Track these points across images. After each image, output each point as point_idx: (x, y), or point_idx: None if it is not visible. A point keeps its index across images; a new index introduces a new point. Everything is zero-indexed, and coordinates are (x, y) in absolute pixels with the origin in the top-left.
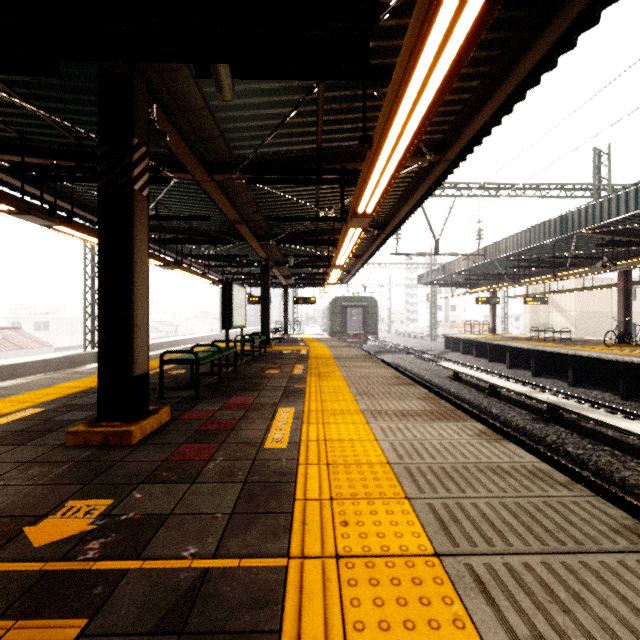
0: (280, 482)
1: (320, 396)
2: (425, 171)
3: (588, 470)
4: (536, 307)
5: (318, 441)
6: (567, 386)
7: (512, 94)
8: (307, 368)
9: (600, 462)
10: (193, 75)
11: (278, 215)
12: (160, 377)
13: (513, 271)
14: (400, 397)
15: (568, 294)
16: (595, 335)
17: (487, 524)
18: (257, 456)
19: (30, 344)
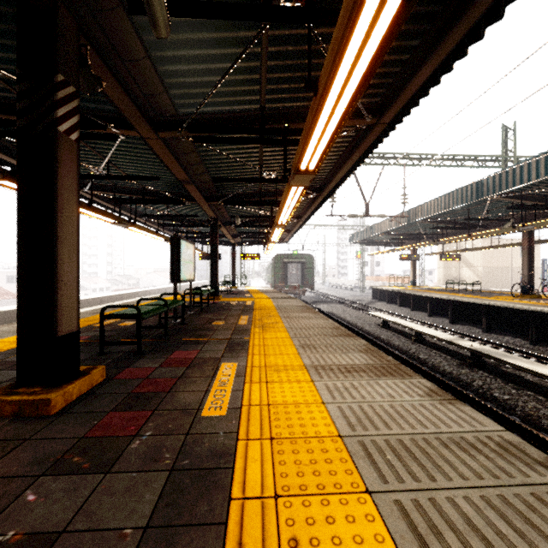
0: (214, 469)
1: (263, 349)
2: (362, 135)
3: (516, 416)
4: (448, 263)
5: (261, 405)
6: (481, 332)
7: (453, 51)
8: (251, 319)
9: (527, 408)
10: (130, 17)
11: (225, 177)
12: (101, 332)
13: (432, 231)
14: (342, 349)
15: (476, 252)
16: (498, 287)
17: (477, 537)
18: (191, 428)
19: (0, 296)
